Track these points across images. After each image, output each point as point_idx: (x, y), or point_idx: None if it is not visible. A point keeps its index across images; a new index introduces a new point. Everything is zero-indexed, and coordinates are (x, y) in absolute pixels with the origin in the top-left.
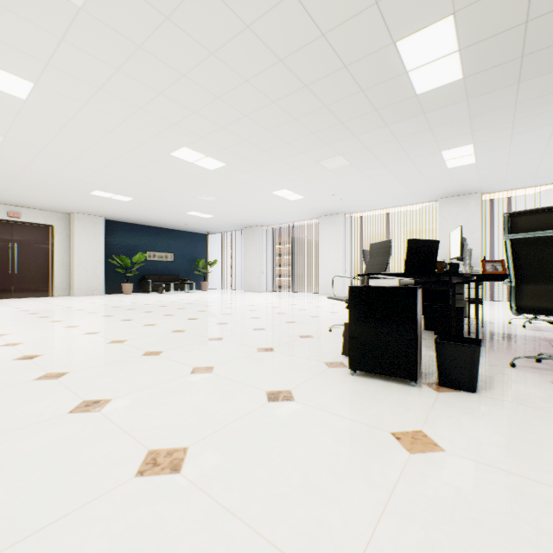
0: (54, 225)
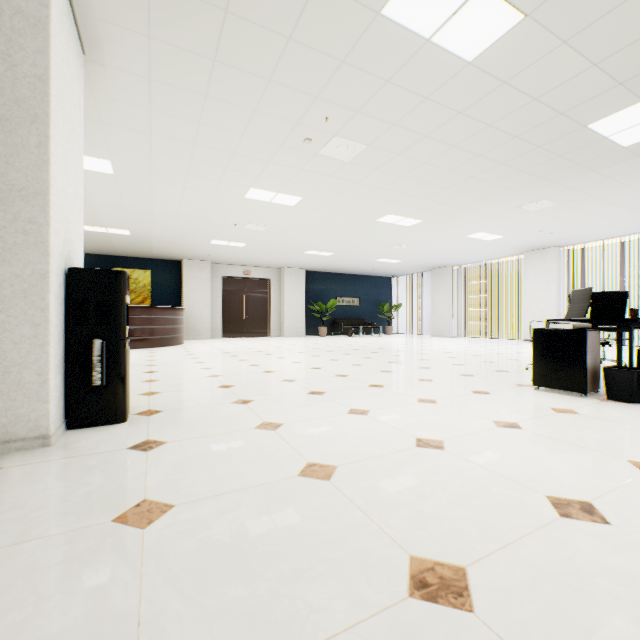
0: (271, 279)
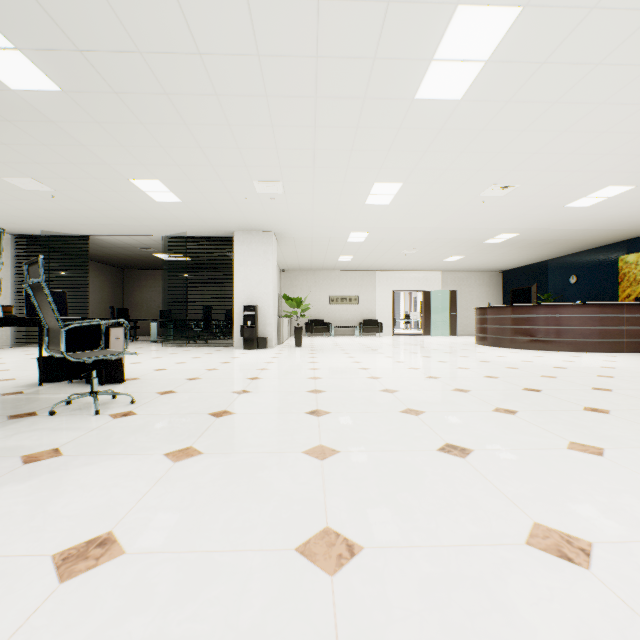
0: None
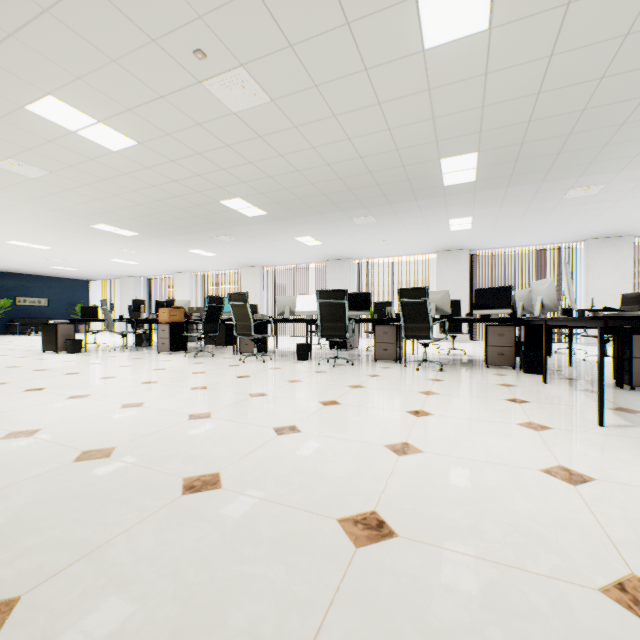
0: None
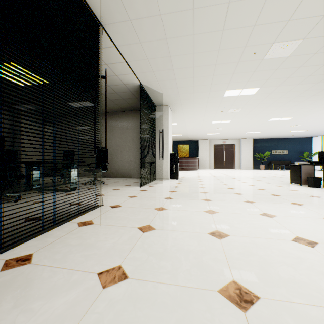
0: (235, 144)
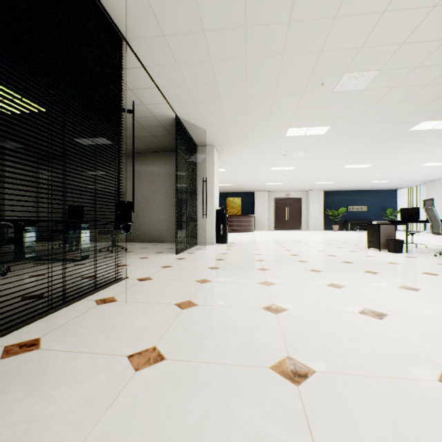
0: (301, 197)
